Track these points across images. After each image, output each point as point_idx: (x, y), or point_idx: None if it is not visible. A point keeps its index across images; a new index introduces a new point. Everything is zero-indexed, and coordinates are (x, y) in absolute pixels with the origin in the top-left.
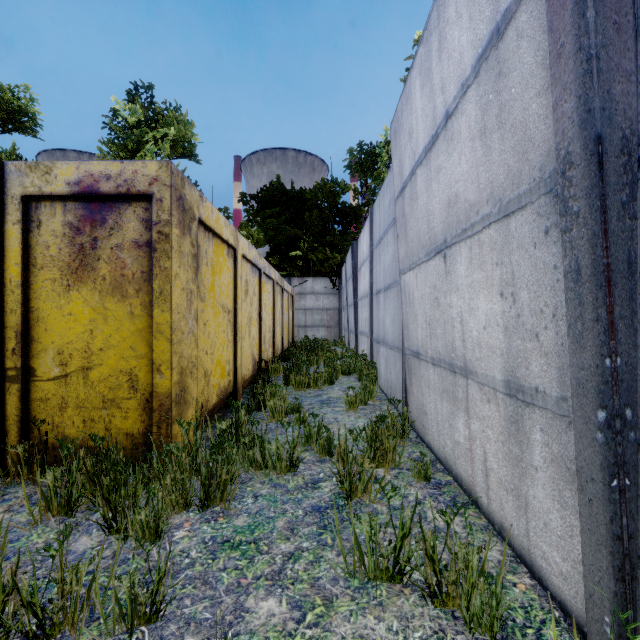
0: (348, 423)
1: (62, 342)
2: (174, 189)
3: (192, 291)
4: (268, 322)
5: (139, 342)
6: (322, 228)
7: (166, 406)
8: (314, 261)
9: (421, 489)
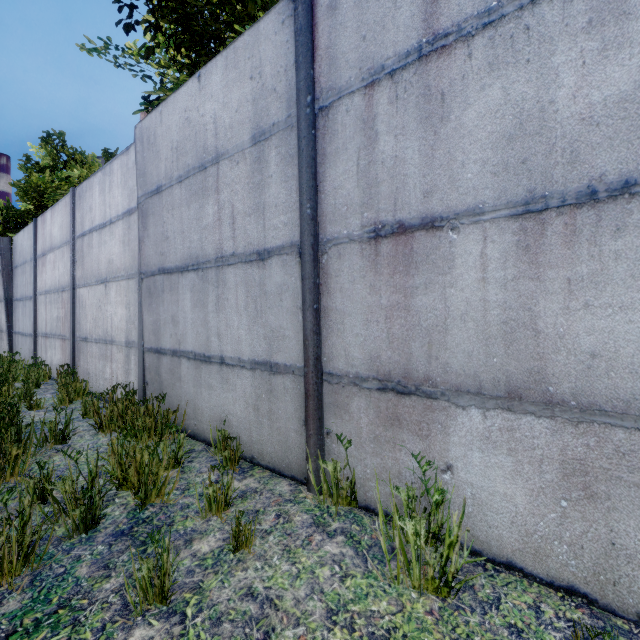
0: None
1: None
2: None
3: None
4: None
5: None
6: None
7: None
8: None
9: None
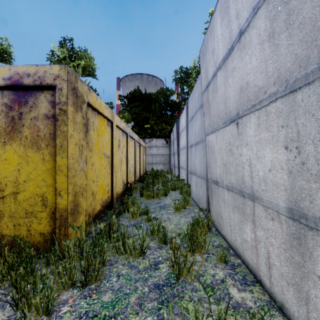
0: (175, 221)
1: (1, 177)
2: (69, 83)
3: (83, 145)
4: (132, 162)
5: (48, 177)
6: (161, 113)
7: (64, 216)
8: (156, 130)
9: (223, 270)
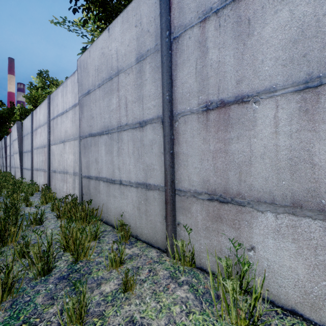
0: None
1: None
2: None
3: None
4: None
5: None
6: None
7: None
8: None
9: None
